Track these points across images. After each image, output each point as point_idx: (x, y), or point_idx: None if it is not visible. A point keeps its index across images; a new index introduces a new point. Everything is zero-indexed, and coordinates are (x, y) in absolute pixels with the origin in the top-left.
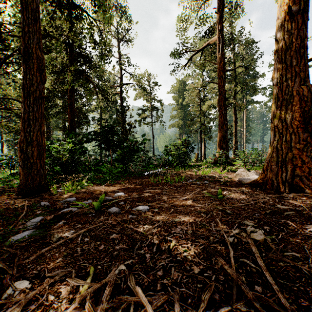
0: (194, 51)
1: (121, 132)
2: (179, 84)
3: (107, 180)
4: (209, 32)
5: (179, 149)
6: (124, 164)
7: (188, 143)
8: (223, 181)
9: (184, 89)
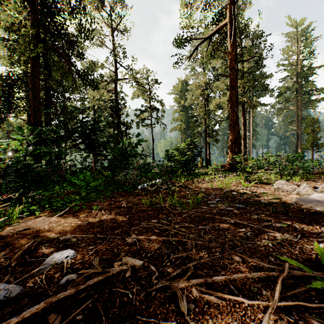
0: (201, 38)
1: (114, 133)
2: (181, 84)
3: (70, 203)
4: (219, 17)
5: (184, 153)
6: (111, 173)
7: (195, 145)
8: (267, 202)
9: (186, 90)
